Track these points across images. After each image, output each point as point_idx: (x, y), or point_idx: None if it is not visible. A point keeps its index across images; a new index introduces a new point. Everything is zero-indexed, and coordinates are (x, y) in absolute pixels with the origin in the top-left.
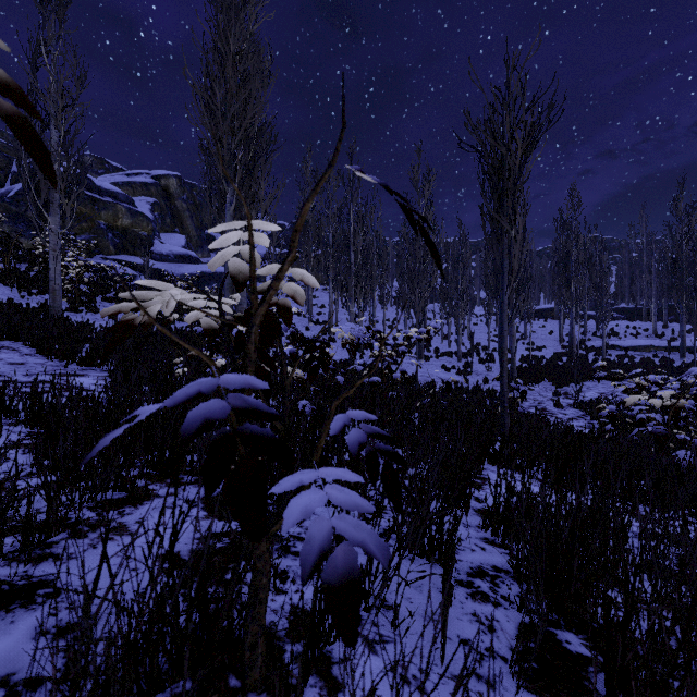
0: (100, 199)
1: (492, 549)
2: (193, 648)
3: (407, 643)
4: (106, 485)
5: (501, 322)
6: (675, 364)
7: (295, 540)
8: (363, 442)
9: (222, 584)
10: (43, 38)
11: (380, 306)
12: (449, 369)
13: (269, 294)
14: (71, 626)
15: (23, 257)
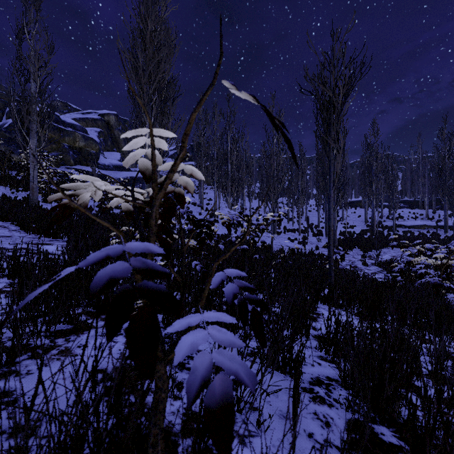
0: (64, 129)
1: (326, 364)
2: (110, 445)
3: (268, 436)
4: (58, 320)
5: (329, 209)
6: (441, 237)
7: (189, 359)
8: (236, 294)
9: (136, 392)
10: (25, 22)
11: (248, 199)
12: (293, 240)
13: (166, 183)
14: (22, 427)
15: (13, 167)
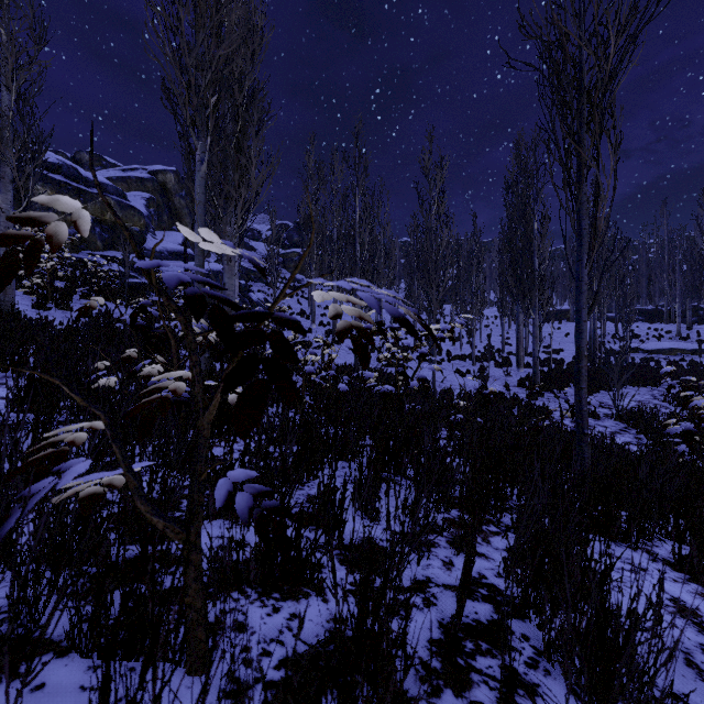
0: (86, 191)
1: None
2: None
3: None
4: None
5: (577, 310)
6: None
7: None
8: None
9: None
10: None
11: None
12: (464, 374)
13: None
14: None
15: None
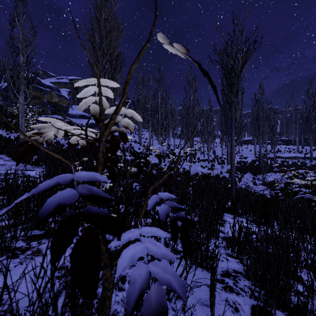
0: (44, 89)
1: (232, 260)
2: None
3: None
4: (33, 227)
5: (231, 145)
6: (307, 165)
7: None
8: (168, 213)
9: None
10: (16, 13)
11: (172, 138)
12: (204, 167)
13: (111, 122)
14: None
15: (8, 116)
